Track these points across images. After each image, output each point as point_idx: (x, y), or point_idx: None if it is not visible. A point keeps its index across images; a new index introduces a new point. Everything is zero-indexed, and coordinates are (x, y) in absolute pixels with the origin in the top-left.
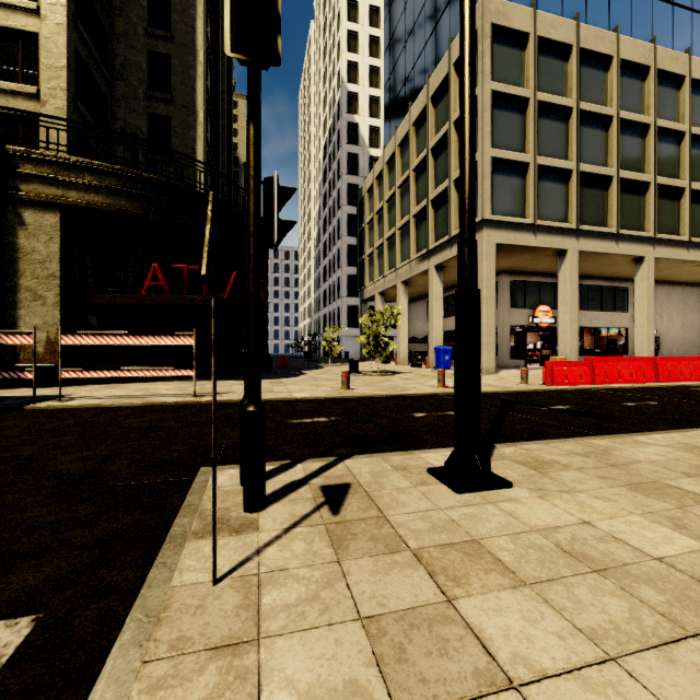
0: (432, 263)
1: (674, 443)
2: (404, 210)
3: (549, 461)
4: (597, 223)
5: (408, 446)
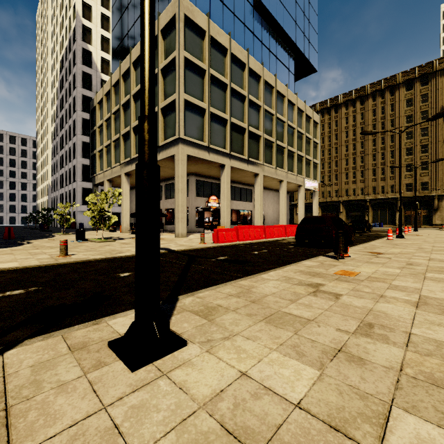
0: None
1: (280, 277)
2: (126, 122)
3: (216, 306)
4: (239, 152)
5: (102, 312)
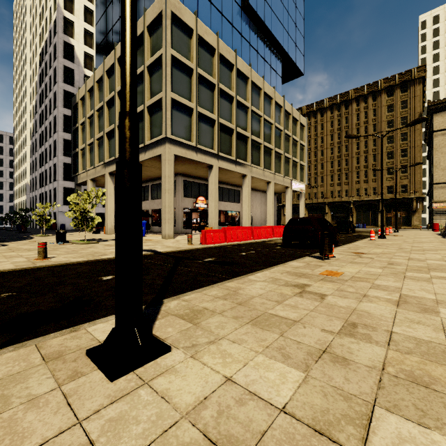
0: None
1: (267, 278)
2: (111, 120)
3: (202, 309)
4: (227, 153)
5: (81, 318)
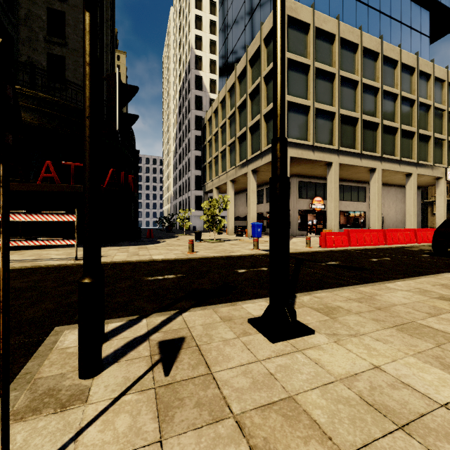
0: (250, 168)
1: (412, 288)
2: (231, 133)
3: (336, 306)
4: (350, 147)
5: (233, 297)
